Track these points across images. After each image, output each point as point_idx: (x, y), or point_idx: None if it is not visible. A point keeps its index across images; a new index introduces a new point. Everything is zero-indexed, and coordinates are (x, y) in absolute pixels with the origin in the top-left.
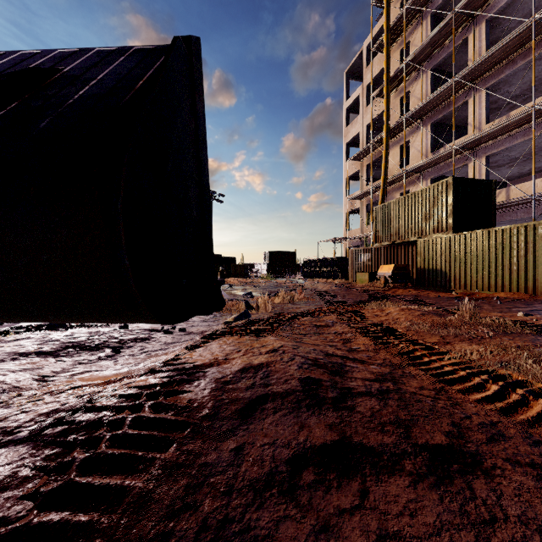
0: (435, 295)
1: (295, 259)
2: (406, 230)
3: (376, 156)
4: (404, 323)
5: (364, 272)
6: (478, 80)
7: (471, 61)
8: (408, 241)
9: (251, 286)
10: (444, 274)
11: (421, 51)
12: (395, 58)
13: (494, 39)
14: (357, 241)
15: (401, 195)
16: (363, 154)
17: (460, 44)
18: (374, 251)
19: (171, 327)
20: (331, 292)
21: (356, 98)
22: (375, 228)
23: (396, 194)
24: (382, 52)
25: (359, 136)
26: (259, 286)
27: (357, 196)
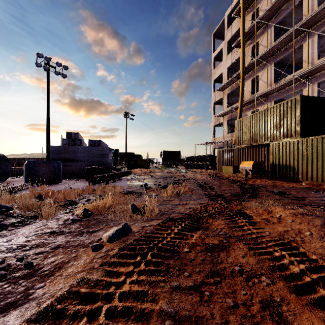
0: (289, 186)
1: (179, 156)
2: (261, 136)
3: (234, 87)
4: (318, 244)
5: (228, 165)
6: (311, 29)
7: (305, 16)
8: (261, 144)
9: (149, 176)
10: (292, 169)
11: (268, 12)
12: (248, 20)
13: (320, 1)
14: (221, 144)
15: (252, 113)
16: (225, 86)
17: (297, 5)
18: (235, 151)
19: (23, 253)
20: (207, 182)
21: (220, 50)
22: (236, 135)
23: (248, 112)
24: (238, 17)
25: (222, 76)
26: (154, 176)
27: (221, 114)
